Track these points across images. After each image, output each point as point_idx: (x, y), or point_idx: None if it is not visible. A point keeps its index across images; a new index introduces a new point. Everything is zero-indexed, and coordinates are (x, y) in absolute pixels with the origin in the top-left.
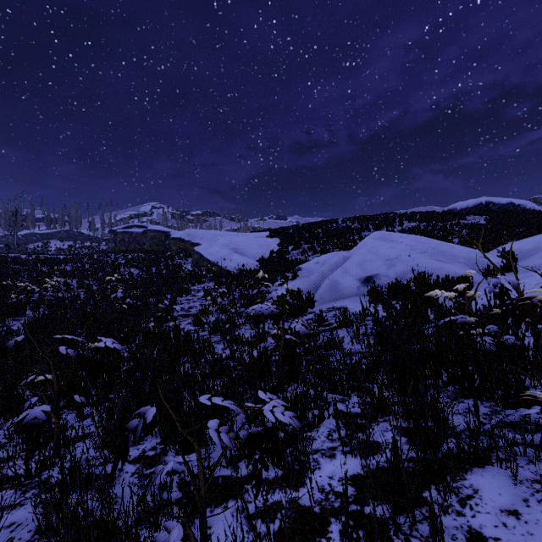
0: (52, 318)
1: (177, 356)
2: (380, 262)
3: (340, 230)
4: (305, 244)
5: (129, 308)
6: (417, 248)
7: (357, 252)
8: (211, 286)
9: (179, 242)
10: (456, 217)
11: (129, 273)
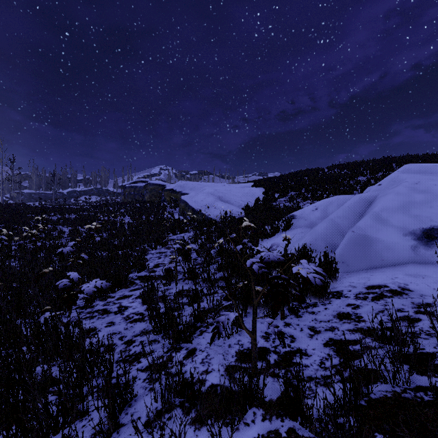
0: None
1: None
2: None
3: (330, 176)
4: (291, 191)
5: (85, 264)
6: None
7: (392, 191)
8: (191, 236)
9: (172, 193)
10: None
11: (119, 221)
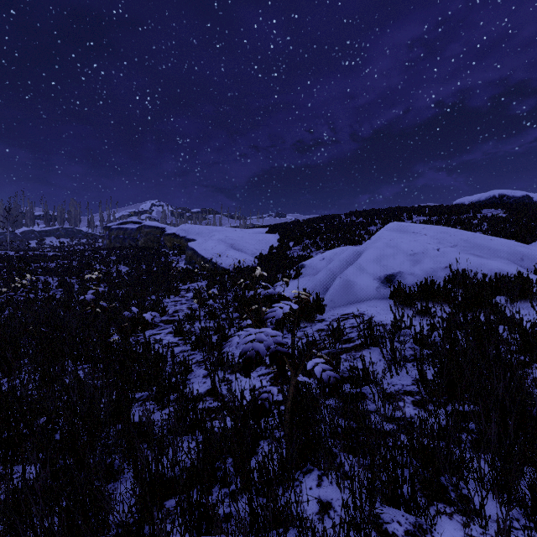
0: (5, 324)
1: (134, 391)
2: (402, 257)
3: (345, 225)
4: (307, 239)
5: (103, 312)
6: (446, 241)
7: (373, 246)
8: (203, 285)
9: (174, 238)
10: (470, 210)
11: (117, 271)
